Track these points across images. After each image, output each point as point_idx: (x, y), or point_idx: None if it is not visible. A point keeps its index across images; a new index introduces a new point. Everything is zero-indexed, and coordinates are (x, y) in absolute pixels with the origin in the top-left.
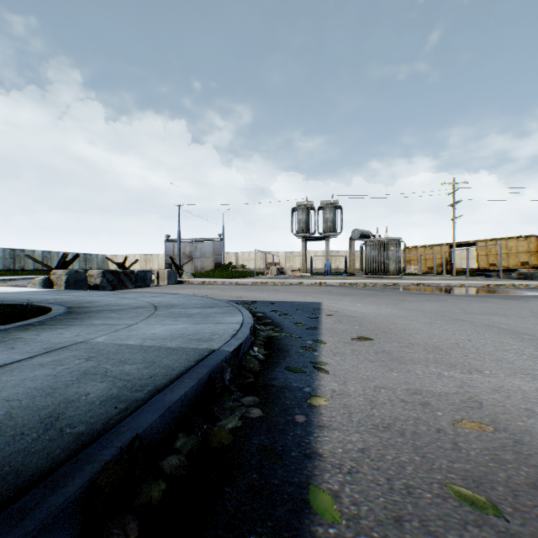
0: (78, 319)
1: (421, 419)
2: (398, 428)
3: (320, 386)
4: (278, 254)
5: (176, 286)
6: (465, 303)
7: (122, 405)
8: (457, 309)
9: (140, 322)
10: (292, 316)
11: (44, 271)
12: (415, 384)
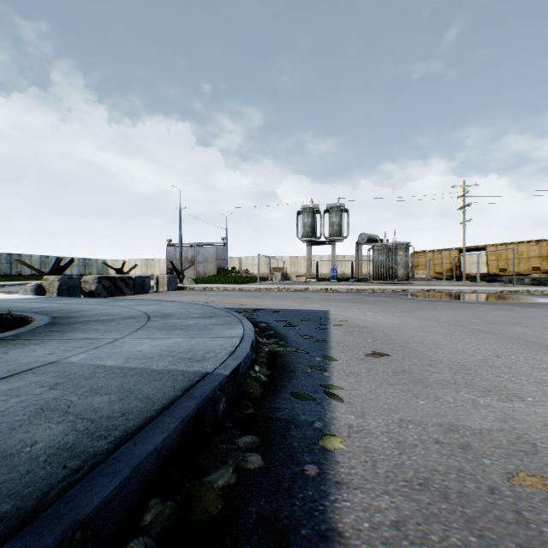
0: (59, 331)
1: (465, 470)
2: (439, 485)
3: (334, 419)
4: (283, 259)
5: (176, 292)
6: (482, 311)
7: (74, 462)
8: (475, 319)
9: (128, 336)
10: (297, 327)
11: (42, 277)
12: (448, 416)
